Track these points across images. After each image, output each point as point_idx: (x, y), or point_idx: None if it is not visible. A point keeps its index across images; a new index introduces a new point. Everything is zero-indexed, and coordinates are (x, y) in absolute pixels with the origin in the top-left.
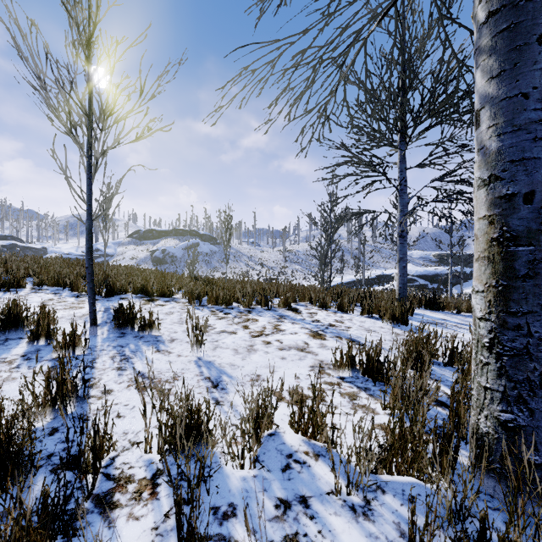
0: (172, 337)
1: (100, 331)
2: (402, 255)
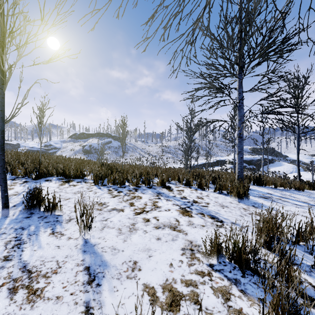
0: (70, 216)
1: (13, 212)
2: (240, 149)
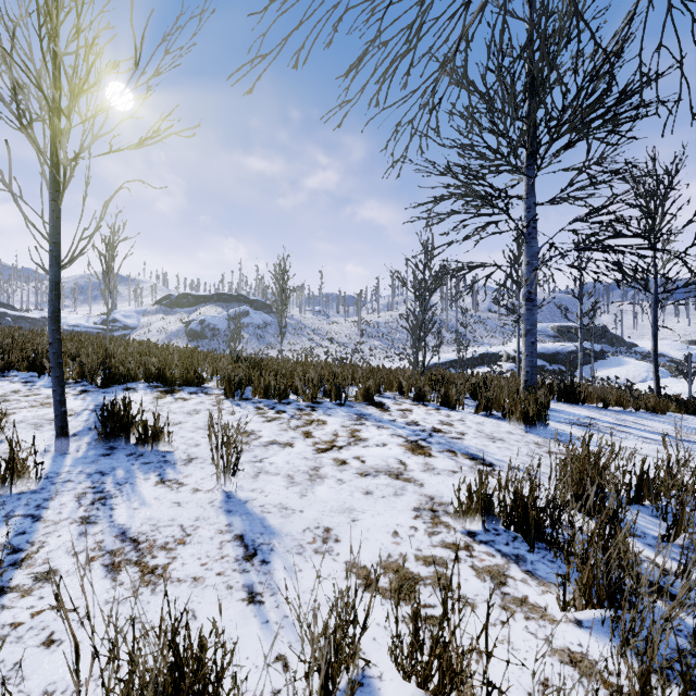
0: (190, 454)
1: (75, 445)
2: (530, 326)
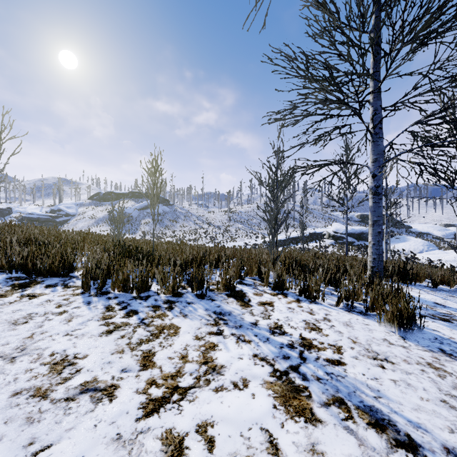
0: None
1: None
2: (377, 217)
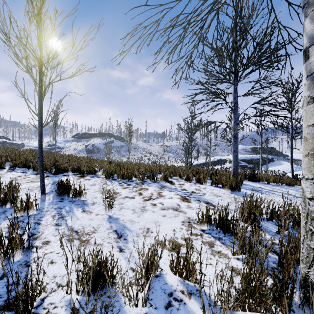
0: (93, 201)
1: (47, 197)
2: (235, 148)
